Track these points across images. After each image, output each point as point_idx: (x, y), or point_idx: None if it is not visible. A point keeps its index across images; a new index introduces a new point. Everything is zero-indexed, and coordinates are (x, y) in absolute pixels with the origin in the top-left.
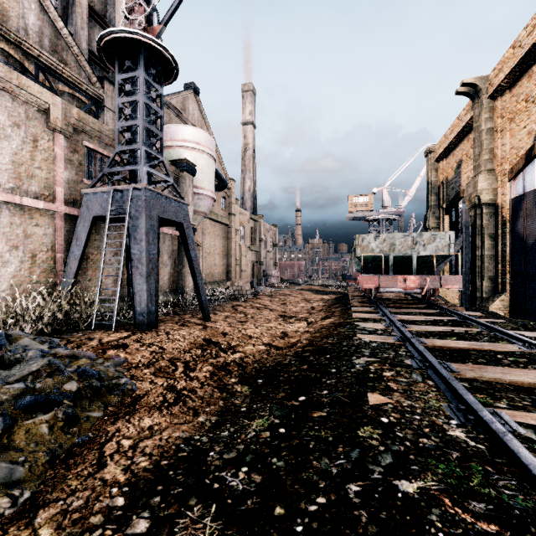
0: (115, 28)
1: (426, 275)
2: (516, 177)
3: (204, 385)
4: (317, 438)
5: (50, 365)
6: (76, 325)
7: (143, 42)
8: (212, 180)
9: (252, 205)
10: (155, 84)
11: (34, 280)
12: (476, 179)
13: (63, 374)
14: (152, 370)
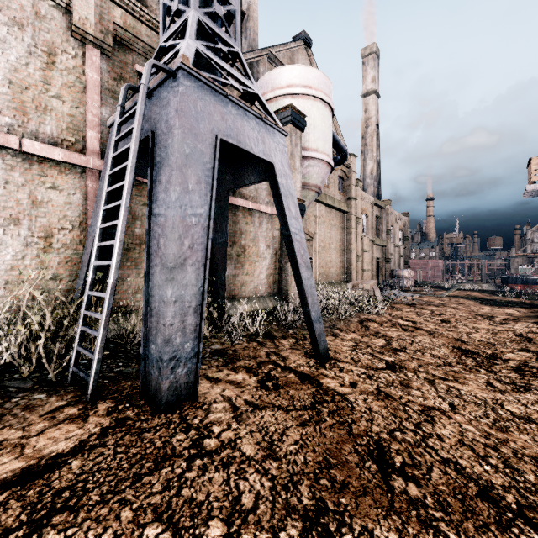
0: None
1: None
2: None
3: None
4: None
5: None
6: None
7: None
8: (328, 139)
9: (375, 191)
10: None
11: (50, 274)
12: None
13: None
14: None
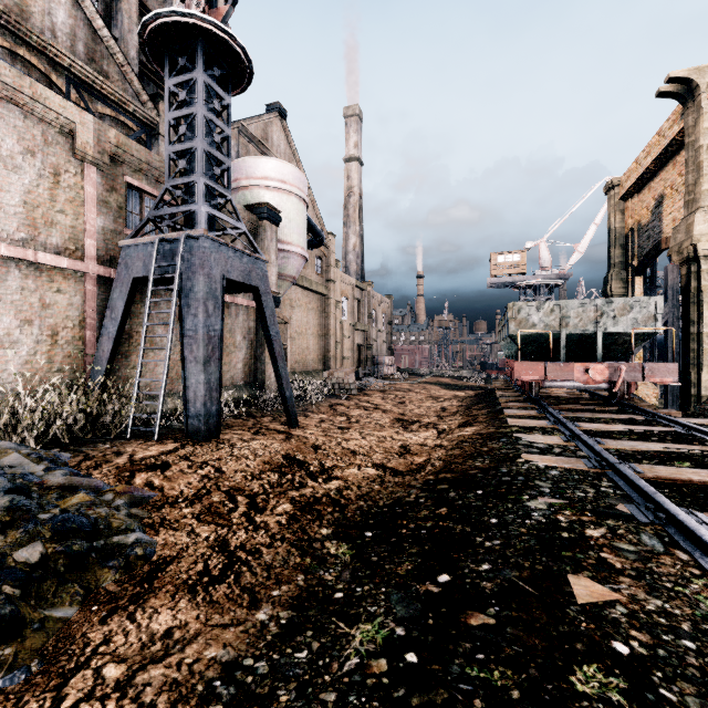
0: (163, 10)
1: (620, 363)
2: None
3: (276, 541)
4: (486, 689)
5: (11, 509)
6: (108, 431)
7: (202, 28)
8: (303, 232)
9: (358, 269)
10: (220, 90)
11: (55, 367)
12: (691, 220)
13: (24, 528)
14: (197, 510)
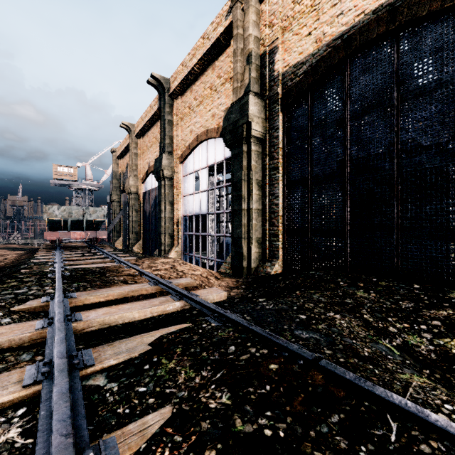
0: None
1: (89, 231)
2: (145, 182)
3: None
4: None
5: None
6: None
7: None
8: None
9: None
10: None
11: None
12: (129, 179)
13: None
14: None
